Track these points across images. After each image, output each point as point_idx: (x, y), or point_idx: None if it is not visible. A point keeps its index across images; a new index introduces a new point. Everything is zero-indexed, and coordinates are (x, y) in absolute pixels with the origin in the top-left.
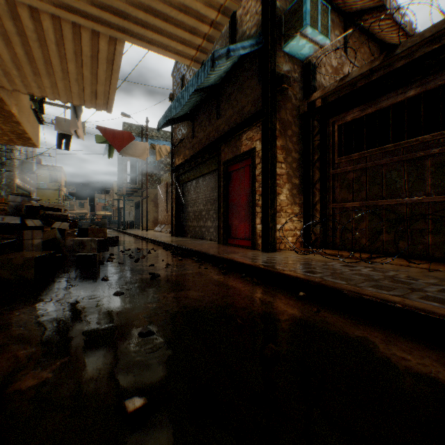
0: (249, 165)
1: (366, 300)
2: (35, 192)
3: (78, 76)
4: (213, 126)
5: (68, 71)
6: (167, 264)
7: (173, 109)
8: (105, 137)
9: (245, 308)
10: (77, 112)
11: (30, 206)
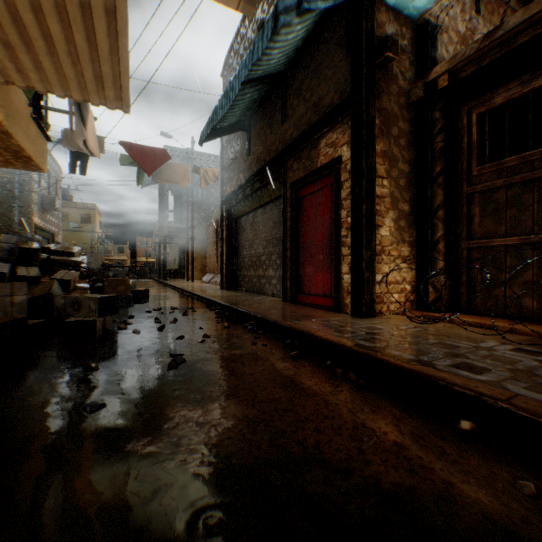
0: (331, 184)
1: None
2: (60, 234)
3: (70, 47)
4: (277, 135)
5: (52, 36)
6: (204, 336)
7: (219, 110)
8: (130, 156)
9: (347, 467)
10: (83, 115)
11: (26, 248)
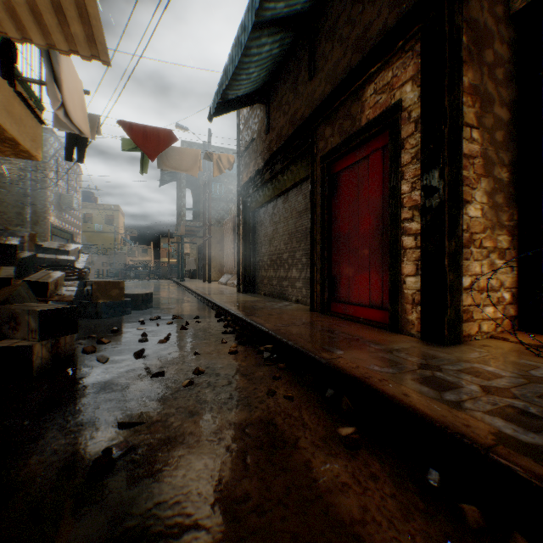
0: (382, 148)
1: None
2: (80, 234)
3: None
4: (302, 98)
5: None
6: (195, 371)
7: (229, 66)
8: (130, 137)
9: None
10: (55, 72)
11: None
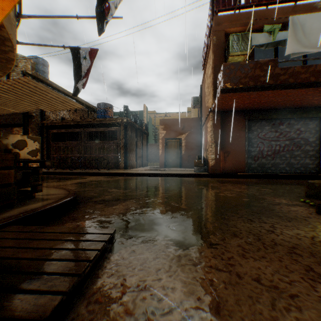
0: None
1: (44, 172)
2: None
3: None
4: None
5: None
6: None
7: None
8: None
9: None
10: None
11: None
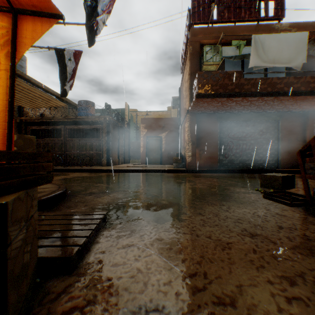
0: None
1: None
2: None
3: None
4: None
5: None
6: None
7: None
8: None
9: None
10: None
11: None
